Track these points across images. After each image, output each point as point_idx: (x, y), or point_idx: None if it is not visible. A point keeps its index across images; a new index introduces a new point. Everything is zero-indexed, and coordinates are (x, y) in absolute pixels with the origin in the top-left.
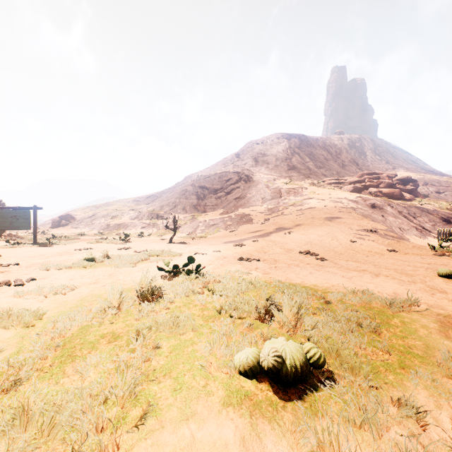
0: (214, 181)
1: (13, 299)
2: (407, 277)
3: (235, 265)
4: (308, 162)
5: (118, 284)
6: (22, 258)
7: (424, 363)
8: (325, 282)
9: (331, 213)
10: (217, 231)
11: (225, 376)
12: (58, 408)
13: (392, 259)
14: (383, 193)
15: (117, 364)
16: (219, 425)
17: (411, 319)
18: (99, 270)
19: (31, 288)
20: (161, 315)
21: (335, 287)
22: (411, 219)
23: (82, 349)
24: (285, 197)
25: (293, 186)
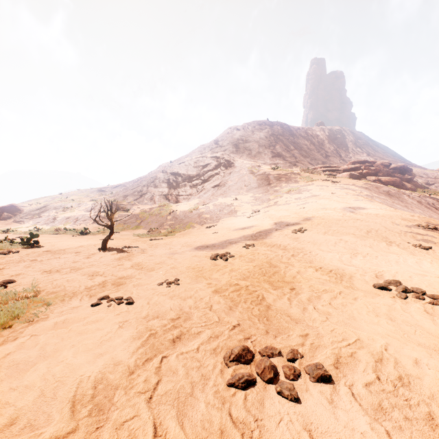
0: (189, 167)
1: None
2: None
3: None
4: (293, 150)
5: None
6: None
7: None
8: None
9: (347, 202)
10: (190, 226)
11: None
12: None
13: None
14: (383, 181)
15: None
16: None
17: None
18: None
19: None
20: None
21: None
22: (435, 211)
23: None
24: (275, 184)
25: (283, 171)
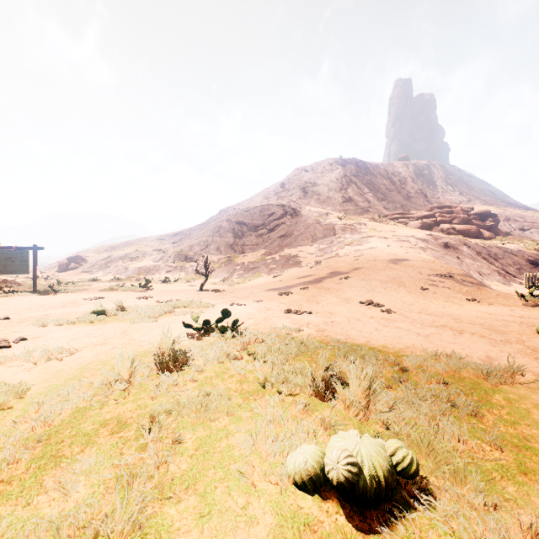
0: (254, 216)
1: None
2: (499, 335)
3: (281, 319)
4: (367, 193)
5: (132, 346)
6: (16, 311)
7: None
8: (397, 342)
9: (396, 254)
10: (258, 276)
11: (274, 488)
12: None
13: (474, 311)
14: (457, 230)
15: (119, 472)
16: None
17: (518, 395)
18: (109, 327)
19: (18, 351)
20: (185, 390)
21: (411, 349)
22: (492, 261)
23: (72, 446)
24: (340, 235)
25: (349, 221)
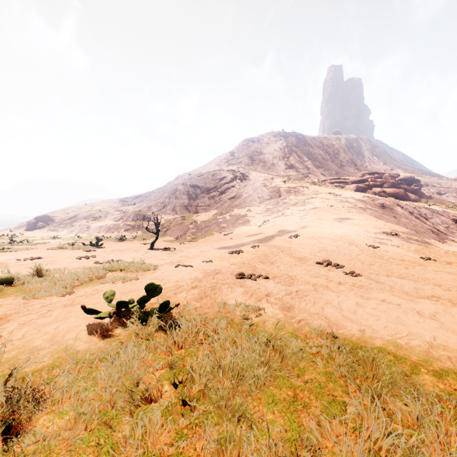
0: (207, 180)
1: None
2: None
3: (233, 288)
4: (306, 161)
5: None
6: None
7: None
8: (408, 334)
9: (340, 214)
10: (210, 234)
11: None
12: None
13: (446, 273)
14: (387, 193)
15: None
16: None
17: None
18: None
19: None
20: None
21: (445, 354)
22: (424, 220)
23: None
24: (285, 196)
25: (293, 184)
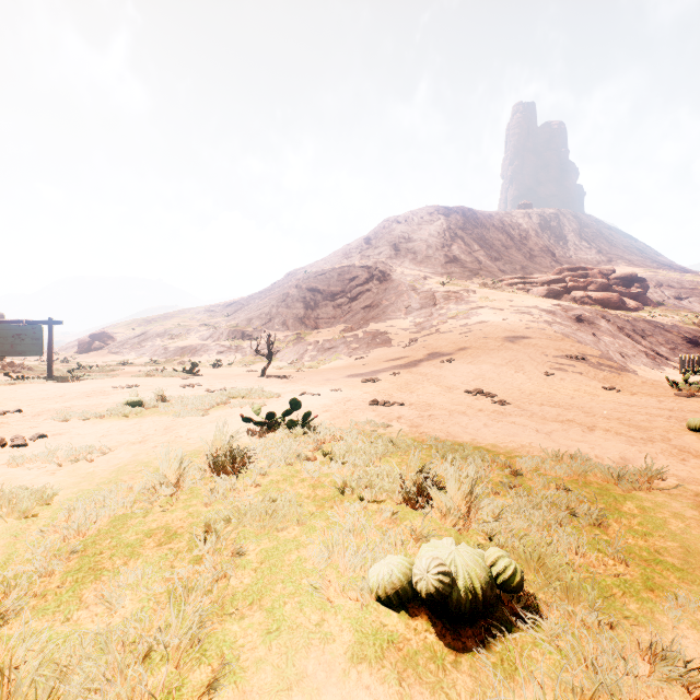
0: (331, 281)
1: (7, 470)
2: (640, 432)
3: (365, 412)
4: (477, 250)
5: (178, 445)
6: (28, 402)
7: (685, 580)
8: (510, 441)
9: (514, 330)
10: (336, 358)
11: (354, 604)
12: (64, 672)
13: (612, 403)
14: (593, 299)
15: (171, 585)
16: (345, 699)
17: (654, 503)
18: (148, 421)
19: (37, 451)
20: (246, 496)
21: (527, 449)
22: (638, 339)
23: (113, 558)
24: (442, 305)
25: (454, 287)
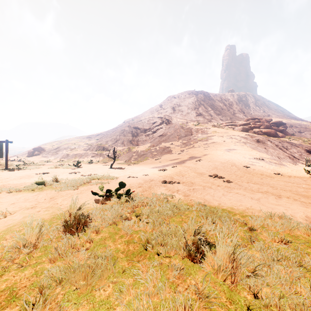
0: (144, 124)
1: None
2: (306, 199)
3: (160, 187)
4: (210, 110)
5: (53, 209)
6: None
7: None
8: (240, 205)
9: (229, 146)
10: (146, 159)
11: None
12: None
13: (282, 181)
14: (263, 132)
15: None
16: None
17: None
18: (44, 193)
19: None
20: (81, 253)
21: (251, 210)
22: (285, 150)
23: None
24: (195, 135)
25: (200, 127)
